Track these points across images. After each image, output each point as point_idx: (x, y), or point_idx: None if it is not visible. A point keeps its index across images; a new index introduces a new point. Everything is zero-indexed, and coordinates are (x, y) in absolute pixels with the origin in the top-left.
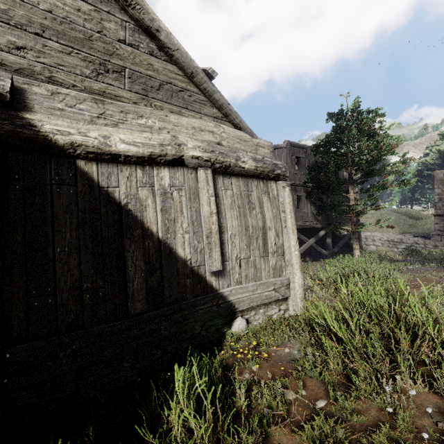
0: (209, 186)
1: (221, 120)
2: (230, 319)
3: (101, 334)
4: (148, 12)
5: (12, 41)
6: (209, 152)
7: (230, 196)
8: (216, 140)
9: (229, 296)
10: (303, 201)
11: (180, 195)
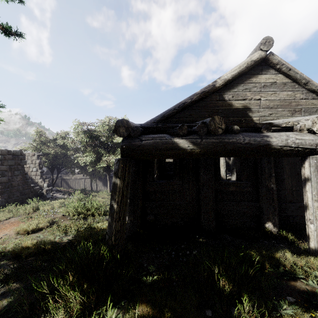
0: None
1: None
2: None
3: (300, 206)
4: (314, 84)
5: (269, 113)
6: None
7: None
8: None
9: None
10: None
11: None
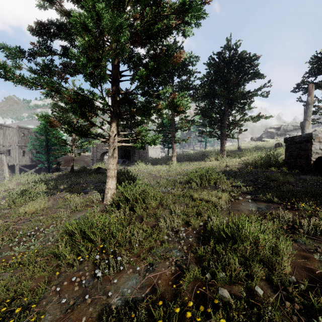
0: None
1: None
2: None
3: None
4: None
5: None
6: None
7: None
8: None
9: None
10: (27, 153)
11: None
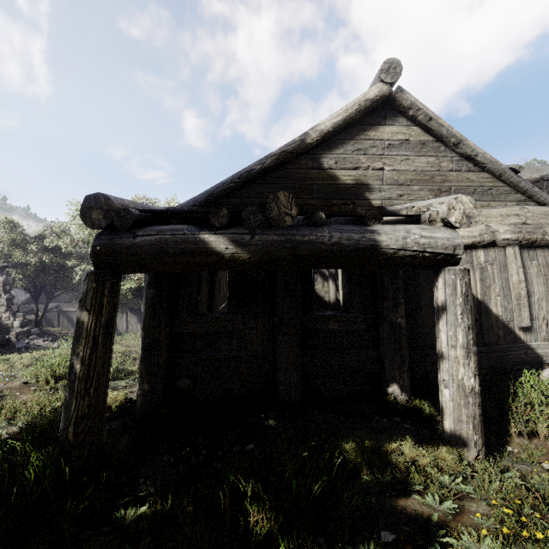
0: (517, 259)
1: (524, 201)
2: (537, 368)
3: None
4: (470, 147)
5: (398, 194)
6: (517, 234)
7: (536, 266)
8: (521, 221)
9: (537, 349)
10: None
11: (492, 268)
